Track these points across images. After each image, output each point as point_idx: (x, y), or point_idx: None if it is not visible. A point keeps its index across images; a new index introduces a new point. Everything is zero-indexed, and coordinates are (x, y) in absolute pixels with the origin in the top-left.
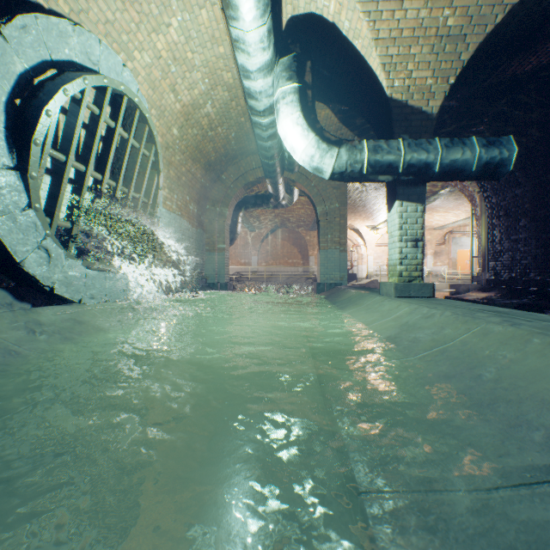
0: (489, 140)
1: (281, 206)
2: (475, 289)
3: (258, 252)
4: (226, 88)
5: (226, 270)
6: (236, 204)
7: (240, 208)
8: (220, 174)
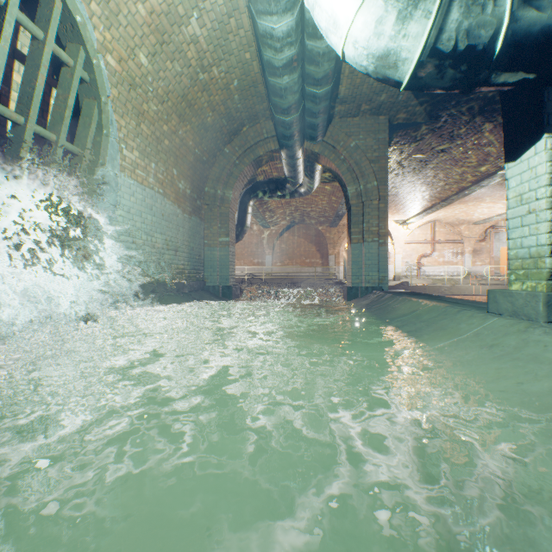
0: None
1: (299, 195)
2: None
3: (272, 251)
4: None
5: (230, 270)
6: (245, 191)
7: (249, 196)
8: (221, 146)
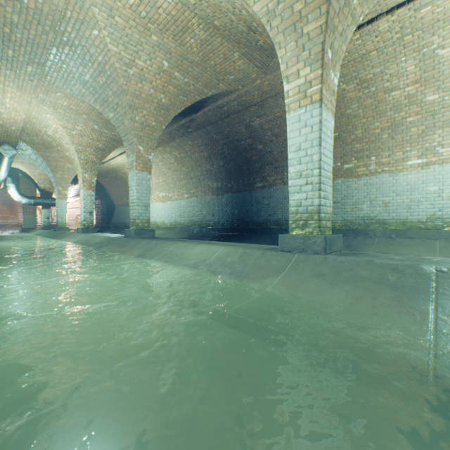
0: None
1: None
2: None
3: None
4: None
5: None
6: None
7: None
8: None
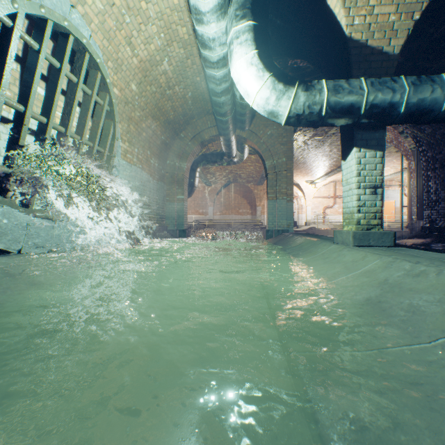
0: None
1: (233, 163)
2: (409, 235)
3: (213, 203)
4: (181, 45)
5: (184, 218)
6: (194, 160)
7: (197, 164)
8: (179, 133)
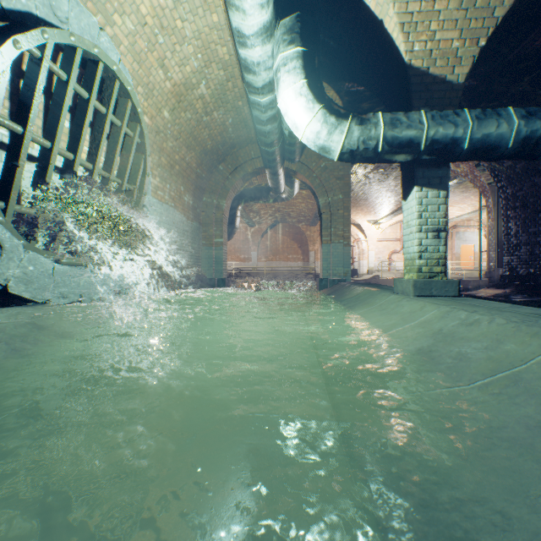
0: (529, 110)
1: (281, 200)
2: (487, 285)
3: (257, 247)
4: (221, 66)
5: (223, 265)
6: (235, 197)
7: (238, 201)
8: (217, 165)
